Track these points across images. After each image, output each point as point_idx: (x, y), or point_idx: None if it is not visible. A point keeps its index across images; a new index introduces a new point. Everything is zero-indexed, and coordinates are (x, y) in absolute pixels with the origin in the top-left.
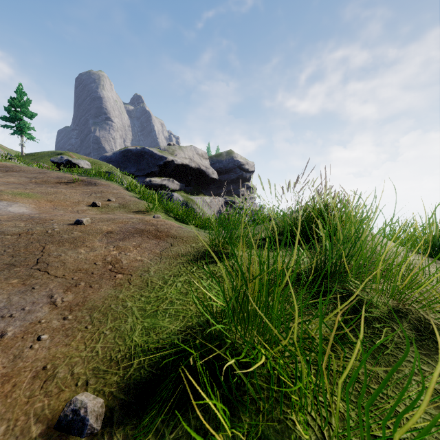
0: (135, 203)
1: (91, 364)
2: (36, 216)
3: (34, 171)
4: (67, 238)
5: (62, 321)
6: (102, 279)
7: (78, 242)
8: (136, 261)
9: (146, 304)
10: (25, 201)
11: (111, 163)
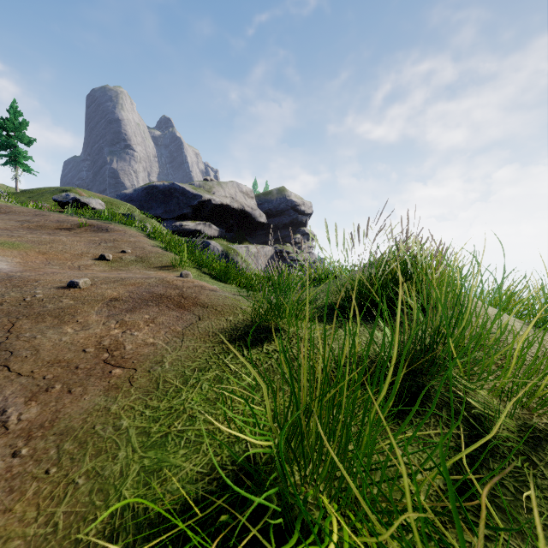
0: (157, 256)
1: None
2: (17, 275)
3: (29, 213)
4: (51, 310)
5: (10, 460)
6: (90, 377)
7: (66, 315)
8: (146, 346)
9: (151, 422)
10: (8, 254)
11: (132, 202)
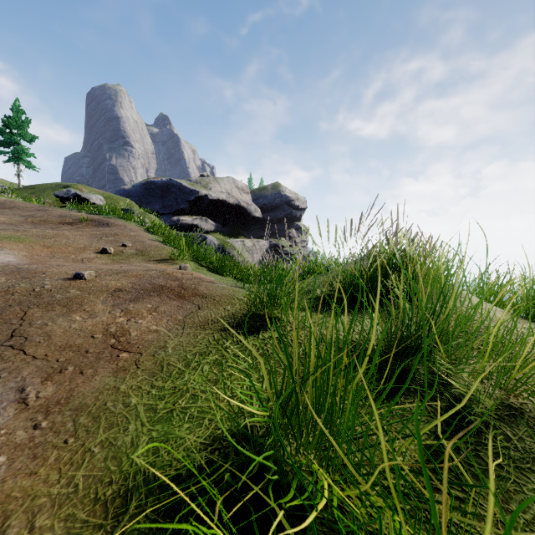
0: (156, 249)
1: (65, 508)
2: (25, 267)
3: (32, 208)
4: (60, 299)
5: (32, 431)
6: (100, 361)
7: (74, 304)
8: (149, 332)
9: (157, 399)
10: (14, 247)
11: (130, 198)
